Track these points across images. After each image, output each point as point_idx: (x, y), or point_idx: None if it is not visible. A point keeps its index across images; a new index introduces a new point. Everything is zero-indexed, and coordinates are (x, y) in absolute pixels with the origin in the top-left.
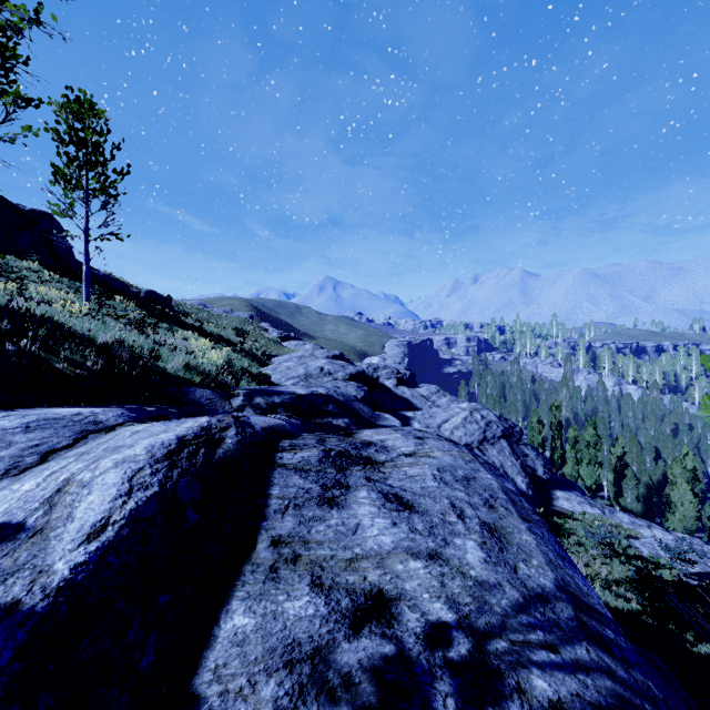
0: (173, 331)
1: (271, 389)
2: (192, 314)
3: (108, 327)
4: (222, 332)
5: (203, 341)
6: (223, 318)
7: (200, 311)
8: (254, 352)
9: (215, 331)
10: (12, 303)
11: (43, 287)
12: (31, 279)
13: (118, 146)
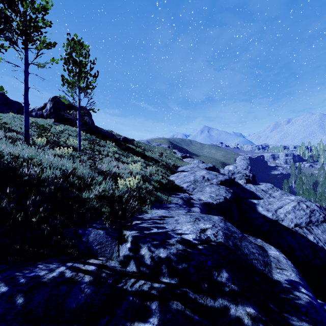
0: (130, 156)
1: (161, 227)
2: (143, 146)
3: (76, 162)
4: (153, 155)
5: (136, 165)
6: (156, 148)
7: (146, 145)
8: (168, 165)
9: (151, 155)
10: (5, 152)
11: (70, 139)
12: (73, 135)
13: (93, 62)
